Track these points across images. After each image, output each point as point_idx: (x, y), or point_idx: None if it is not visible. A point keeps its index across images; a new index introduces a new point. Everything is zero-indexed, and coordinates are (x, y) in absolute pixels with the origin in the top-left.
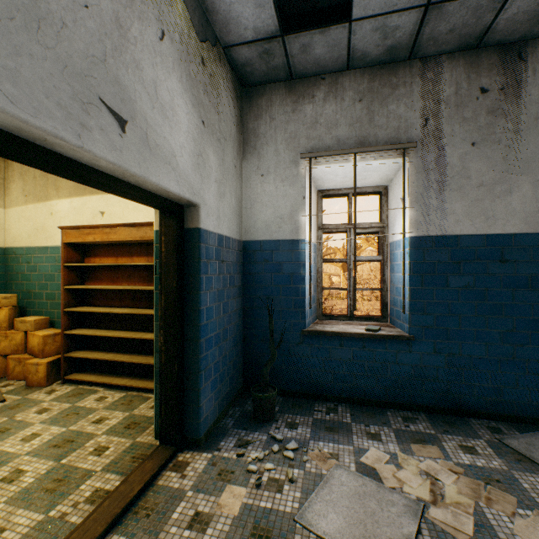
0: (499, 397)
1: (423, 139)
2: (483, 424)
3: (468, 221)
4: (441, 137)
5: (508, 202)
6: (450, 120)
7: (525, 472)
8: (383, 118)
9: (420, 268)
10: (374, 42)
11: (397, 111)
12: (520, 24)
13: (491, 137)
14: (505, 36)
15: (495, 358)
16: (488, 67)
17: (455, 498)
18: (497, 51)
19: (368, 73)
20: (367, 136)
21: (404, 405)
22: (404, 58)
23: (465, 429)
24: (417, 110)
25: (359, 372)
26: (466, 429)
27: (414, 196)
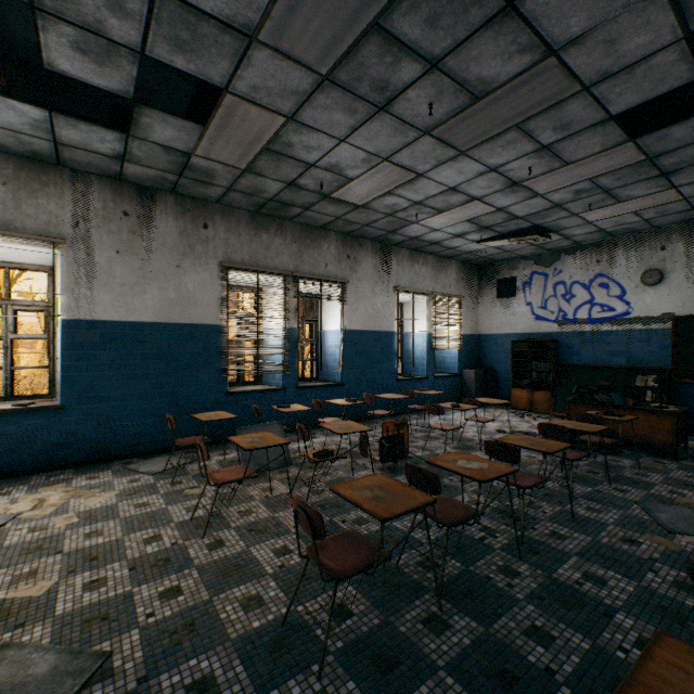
0: (139, 440)
1: (75, 238)
2: (123, 462)
3: (115, 311)
4: (92, 240)
5: (144, 299)
6: (99, 228)
7: (125, 477)
8: (33, 209)
9: (72, 346)
10: (12, 142)
11: (48, 207)
12: (144, 179)
13: (132, 250)
14: (139, 182)
15: (136, 412)
16: (131, 198)
17: (53, 503)
18: (137, 189)
19: (15, 161)
20: (14, 221)
21: (56, 466)
22: (55, 163)
23: (104, 468)
24: (69, 212)
25: (3, 447)
26: (105, 468)
27: (67, 285)
